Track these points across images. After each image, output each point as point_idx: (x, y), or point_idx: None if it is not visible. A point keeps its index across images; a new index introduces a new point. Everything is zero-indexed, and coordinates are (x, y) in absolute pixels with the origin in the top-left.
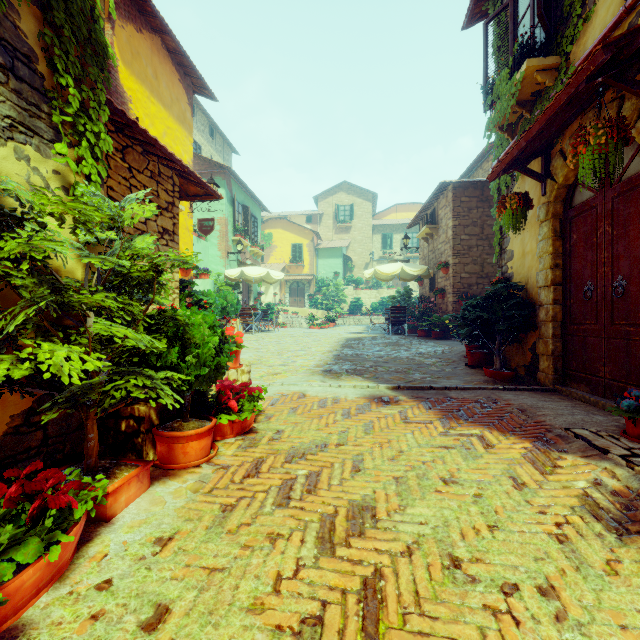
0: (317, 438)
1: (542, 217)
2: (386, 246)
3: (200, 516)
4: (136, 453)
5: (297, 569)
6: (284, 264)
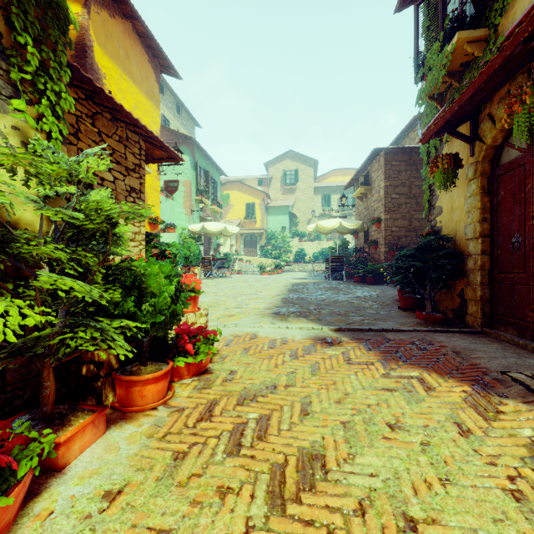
0: (267, 379)
1: (470, 176)
2: (325, 205)
3: (151, 465)
4: (96, 396)
5: (246, 532)
6: (239, 220)
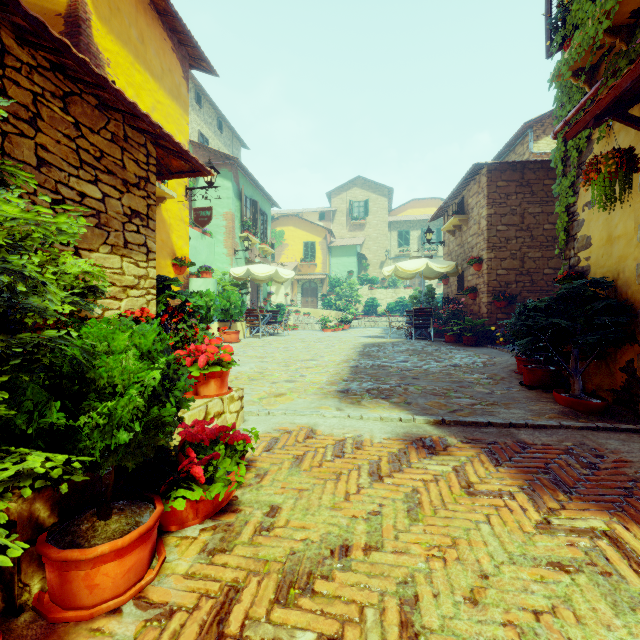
0: (332, 529)
1: None
2: (402, 243)
3: None
4: (3, 586)
5: None
6: (296, 263)
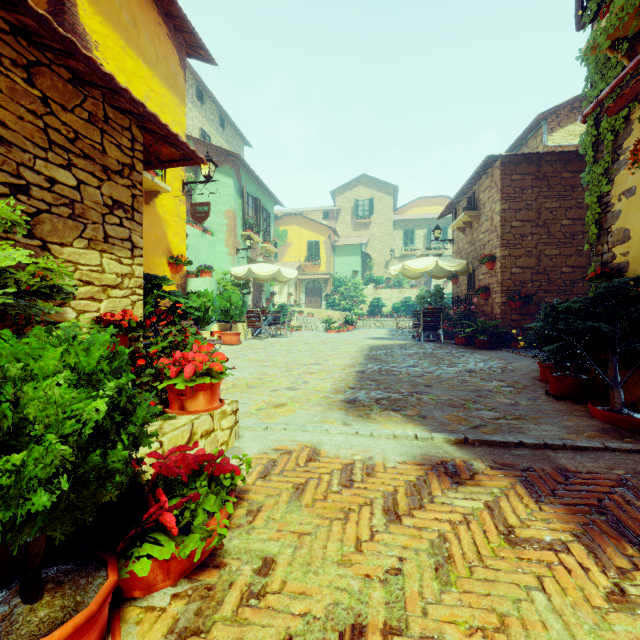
0: (341, 597)
1: None
2: (408, 242)
3: None
4: None
5: None
6: (299, 263)
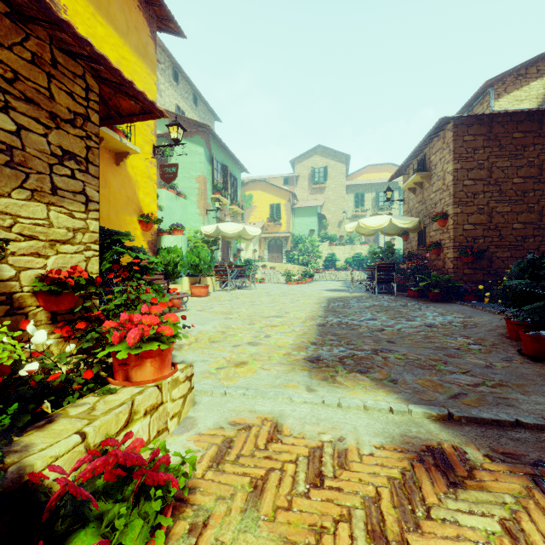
0: None
1: None
2: (358, 205)
3: None
4: None
5: None
6: (263, 223)
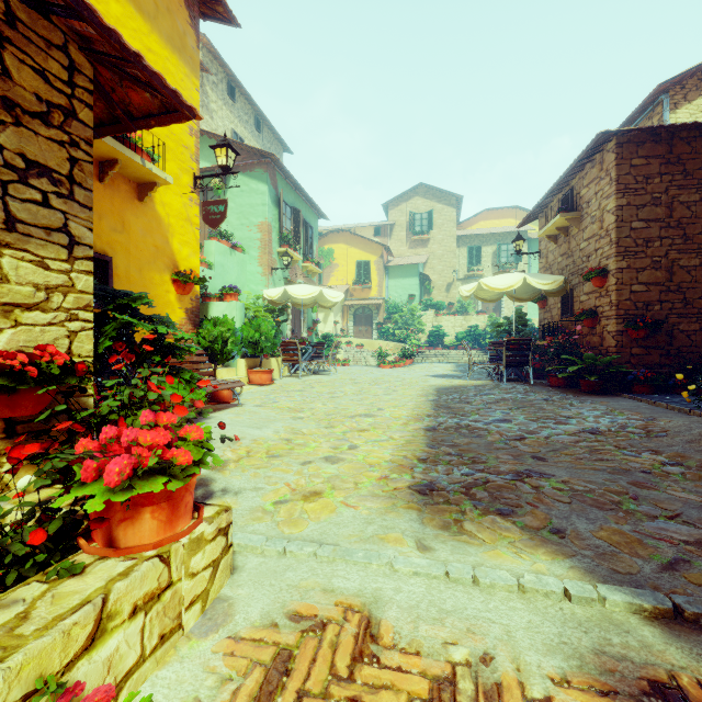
0: None
1: None
2: (473, 262)
3: None
4: None
5: None
6: (347, 286)
